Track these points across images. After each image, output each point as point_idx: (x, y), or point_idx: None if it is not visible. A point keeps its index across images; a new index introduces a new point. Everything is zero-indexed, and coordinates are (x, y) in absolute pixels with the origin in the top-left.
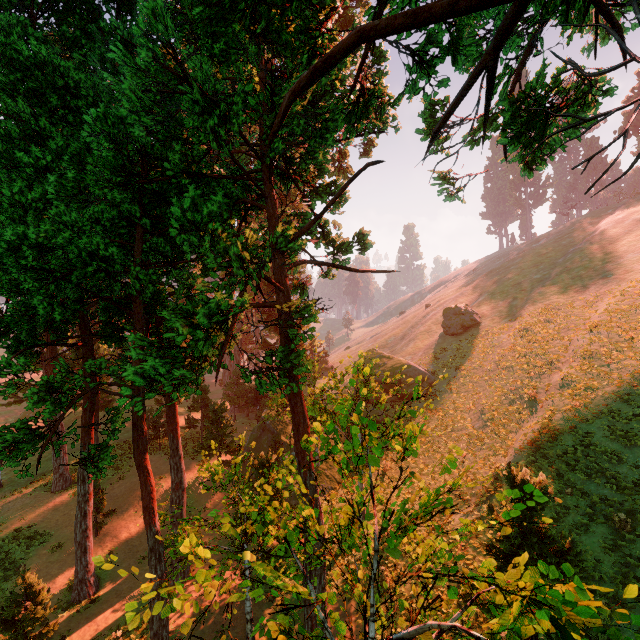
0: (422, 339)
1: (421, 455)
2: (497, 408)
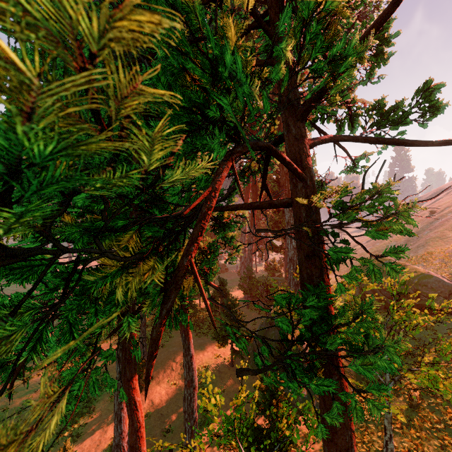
0: (435, 246)
1: None
2: None
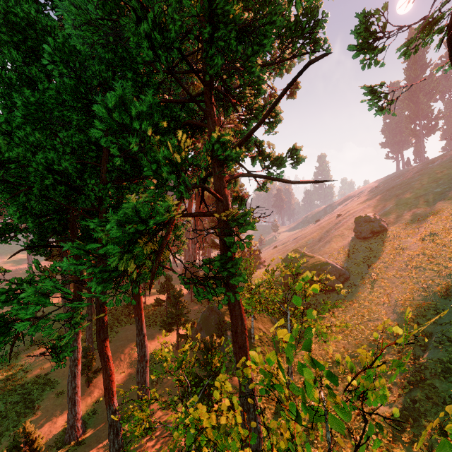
0: (336, 241)
1: (341, 340)
2: (410, 303)
